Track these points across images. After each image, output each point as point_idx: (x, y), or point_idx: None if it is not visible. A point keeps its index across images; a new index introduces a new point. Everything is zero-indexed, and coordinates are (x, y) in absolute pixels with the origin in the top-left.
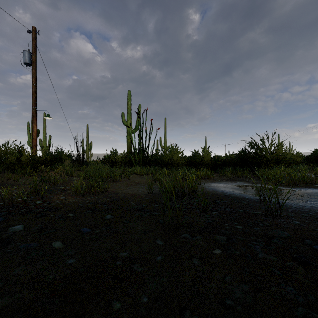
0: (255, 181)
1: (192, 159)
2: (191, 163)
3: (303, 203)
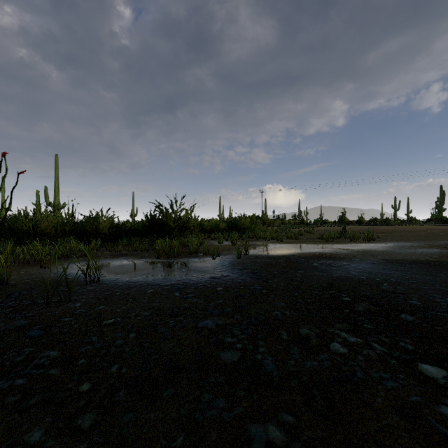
0: (148, 254)
1: (80, 227)
2: (80, 233)
3: (139, 279)
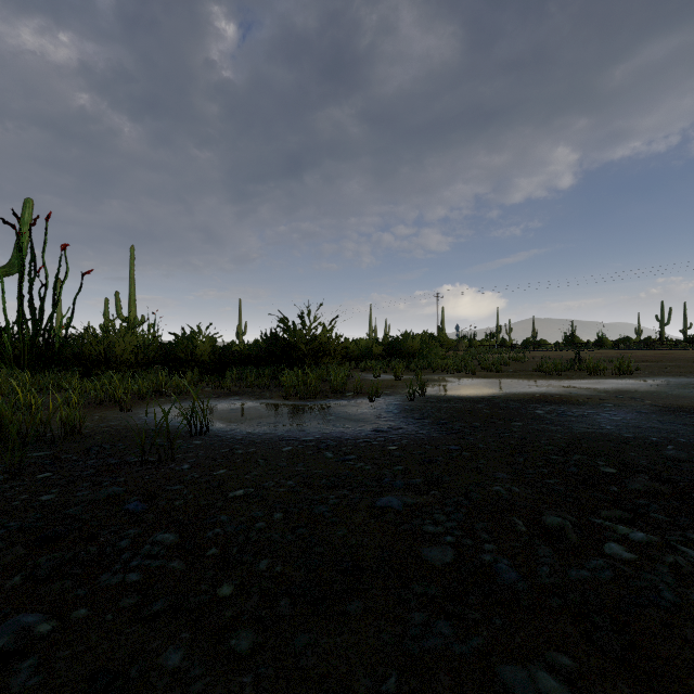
0: (269, 393)
1: (169, 352)
2: (169, 361)
3: (264, 430)
